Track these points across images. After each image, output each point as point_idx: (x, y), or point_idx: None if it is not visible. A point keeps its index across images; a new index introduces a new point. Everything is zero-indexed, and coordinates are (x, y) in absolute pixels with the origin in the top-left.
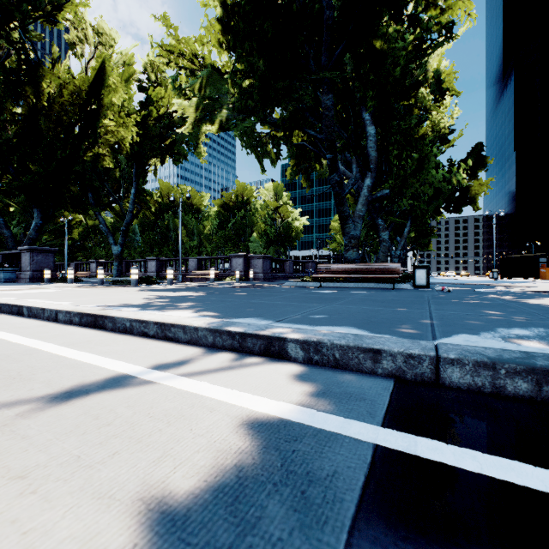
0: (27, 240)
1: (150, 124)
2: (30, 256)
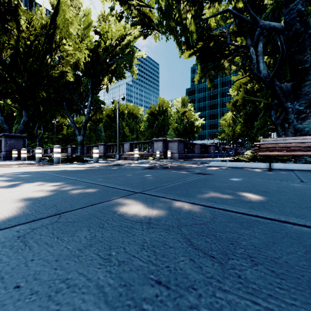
0: (18, 131)
1: (99, 52)
2: (4, 141)
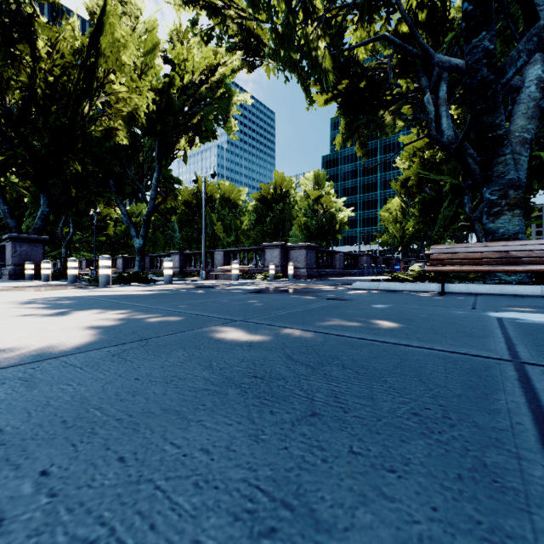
0: (33, 231)
1: (172, 95)
2: (11, 247)
